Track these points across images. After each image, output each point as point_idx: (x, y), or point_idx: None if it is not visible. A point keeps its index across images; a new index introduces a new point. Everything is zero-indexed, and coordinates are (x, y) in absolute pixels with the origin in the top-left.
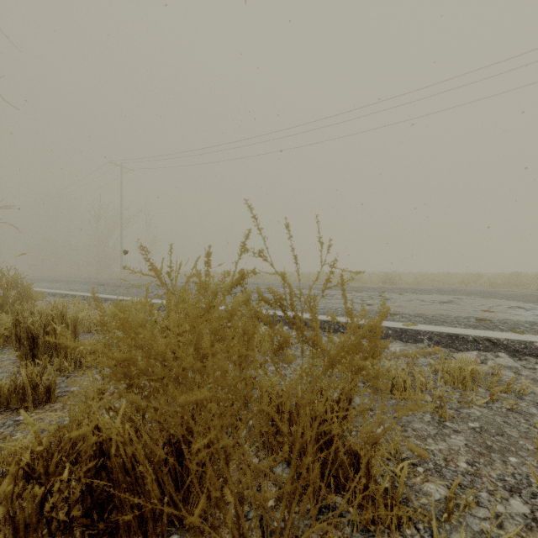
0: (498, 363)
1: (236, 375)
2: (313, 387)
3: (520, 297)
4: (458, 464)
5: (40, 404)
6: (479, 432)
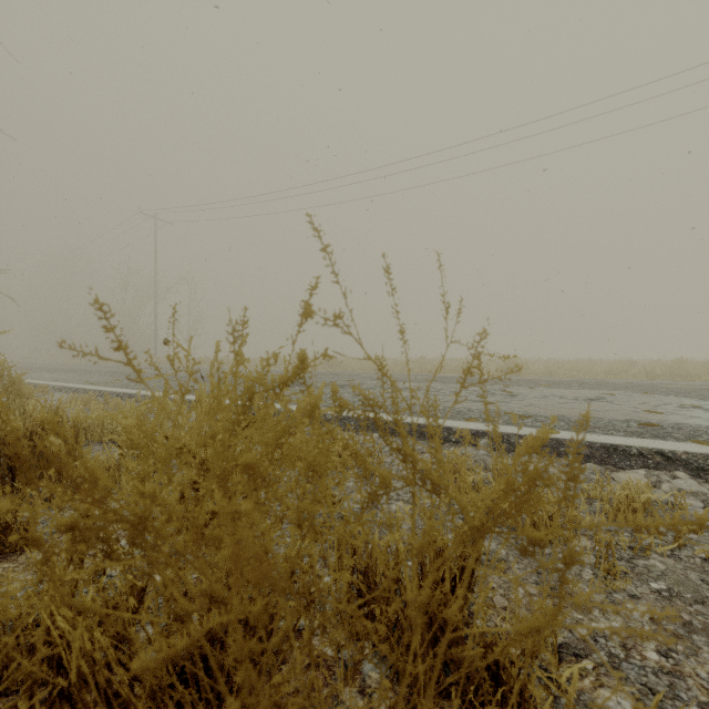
0: (678, 487)
1: (290, 554)
2: (437, 572)
3: (693, 392)
4: (645, 654)
5: (13, 554)
6: (668, 598)
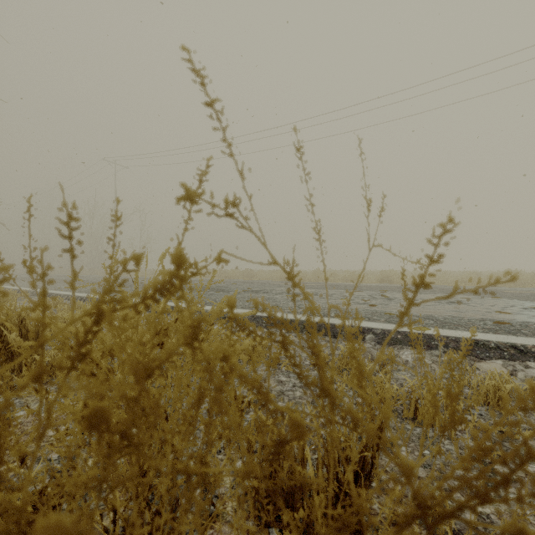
0: (531, 375)
1: None
2: None
3: (531, 296)
4: None
5: None
6: None
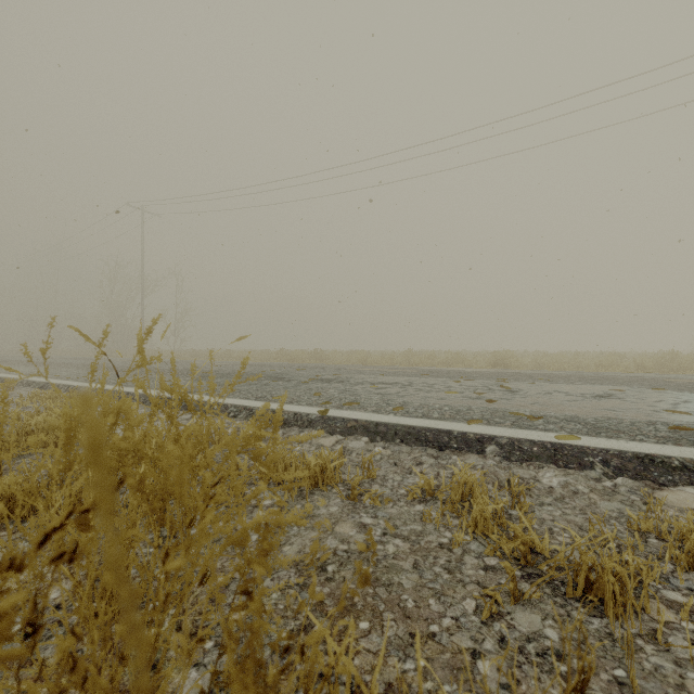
0: None
1: None
2: None
3: None
4: None
5: None
6: None
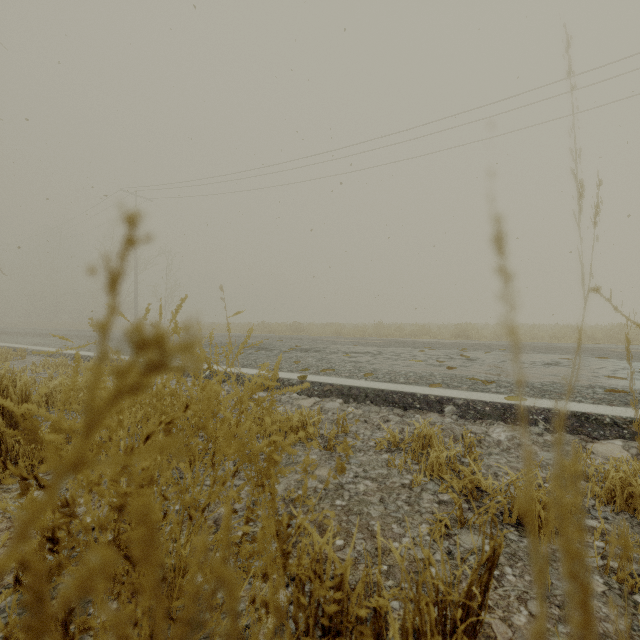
0: None
1: None
2: None
3: None
4: None
5: None
6: None
